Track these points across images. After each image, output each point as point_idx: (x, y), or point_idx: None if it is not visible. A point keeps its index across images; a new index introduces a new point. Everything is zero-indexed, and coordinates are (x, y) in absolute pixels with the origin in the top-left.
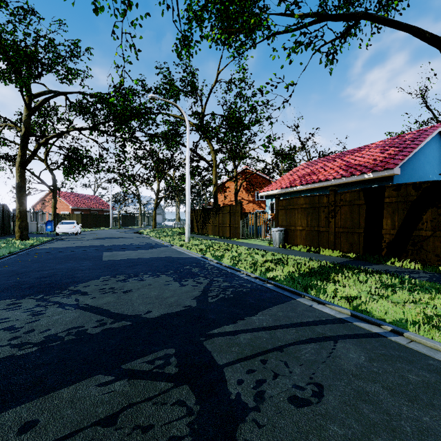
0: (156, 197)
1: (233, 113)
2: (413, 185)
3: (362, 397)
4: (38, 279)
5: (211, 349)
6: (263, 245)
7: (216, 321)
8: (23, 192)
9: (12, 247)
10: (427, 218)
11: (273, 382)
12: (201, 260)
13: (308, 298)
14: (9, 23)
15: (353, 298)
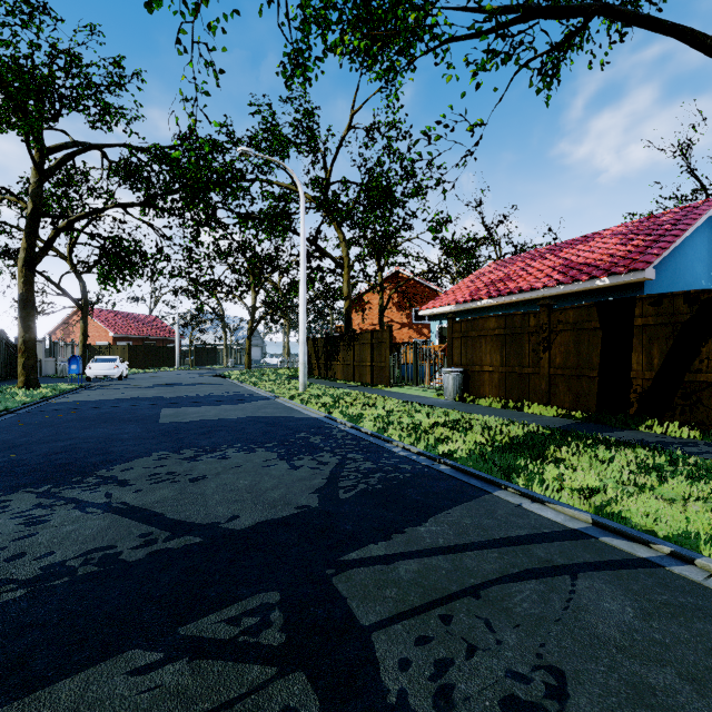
0: (251, 318)
1: (377, 179)
2: (685, 296)
3: (645, 700)
4: (45, 456)
5: (346, 592)
6: (428, 397)
7: (354, 536)
8: (29, 309)
9: (9, 401)
10: (709, 351)
11: (467, 665)
12: (325, 423)
13: (513, 491)
14: (4, 26)
15: (592, 491)
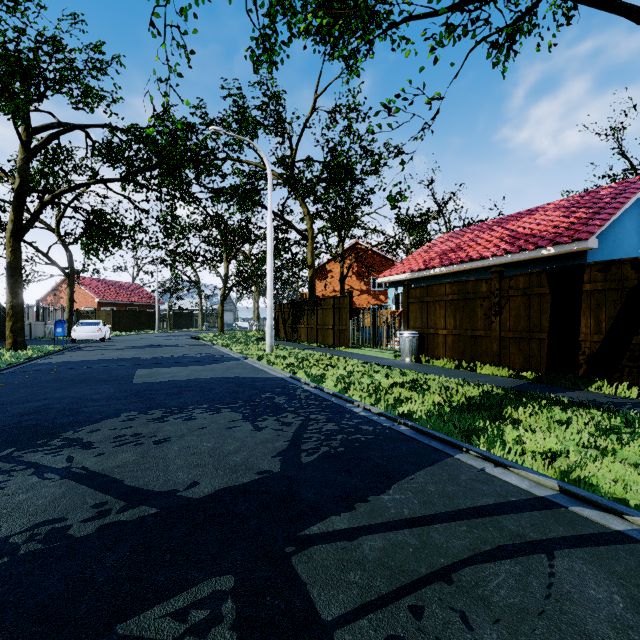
0: (224, 285)
1: (338, 157)
2: (632, 263)
3: None
4: (17, 417)
5: (306, 575)
6: (386, 358)
7: (316, 505)
8: (17, 277)
9: None
10: None
11: None
12: (290, 383)
13: (474, 454)
14: None
15: (555, 454)
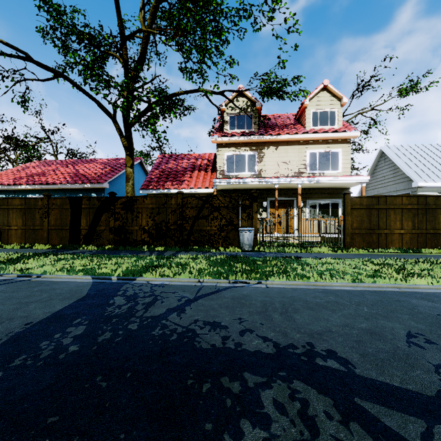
0: None
1: None
2: (97, 198)
3: None
4: None
5: None
6: None
7: None
8: None
9: None
10: (103, 218)
11: None
12: None
13: None
14: None
15: (27, 268)
